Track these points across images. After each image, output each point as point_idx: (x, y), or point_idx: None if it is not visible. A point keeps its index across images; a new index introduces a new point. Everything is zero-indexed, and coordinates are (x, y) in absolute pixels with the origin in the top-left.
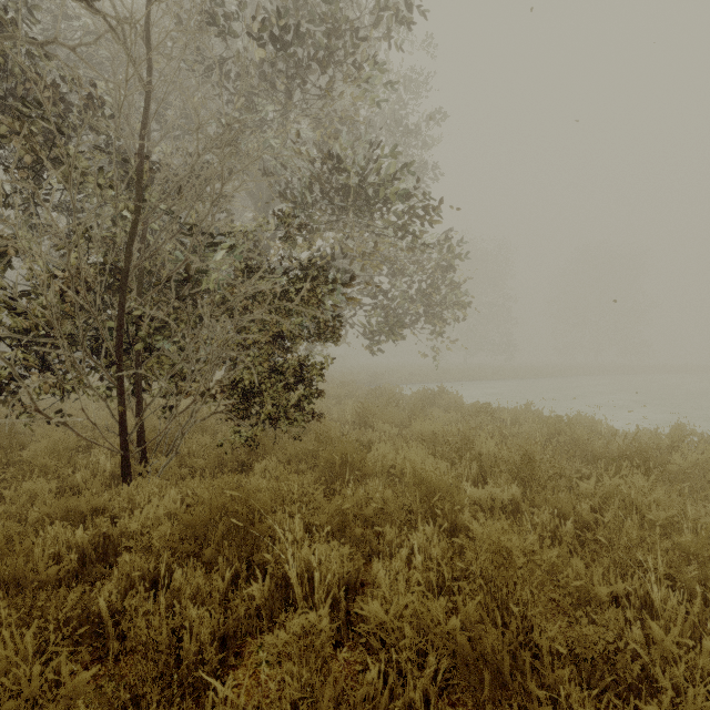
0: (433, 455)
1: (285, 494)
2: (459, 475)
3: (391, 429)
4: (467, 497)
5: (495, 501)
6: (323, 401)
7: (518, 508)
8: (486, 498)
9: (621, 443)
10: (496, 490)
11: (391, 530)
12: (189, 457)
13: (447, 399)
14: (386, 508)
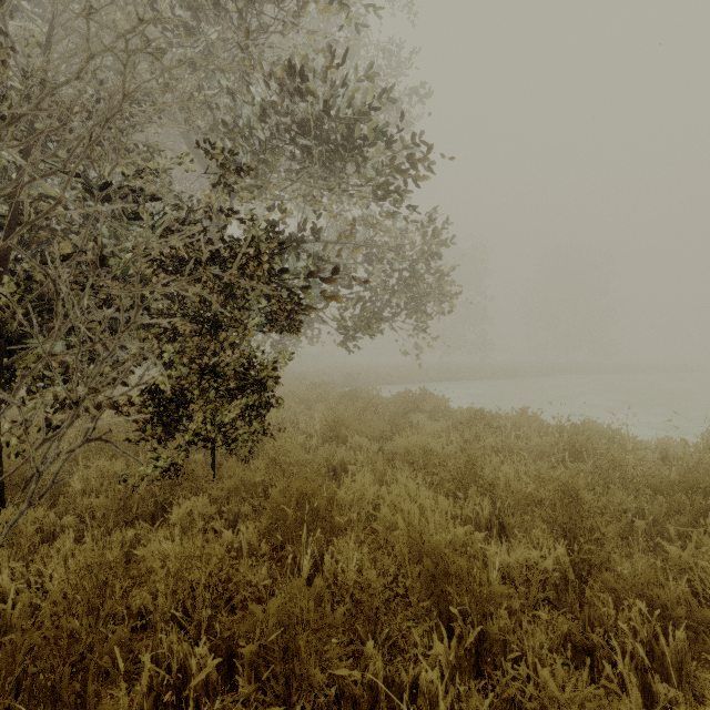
0: (425, 482)
1: (197, 578)
2: (467, 517)
3: (369, 445)
4: (495, 573)
5: (531, 571)
6: (289, 406)
7: (565, 580)
8: (518, 567)
9: (648, 457)
10: (533, 555)
11: (375, 656)
12: (84, 495)
13: (432, 403)
14: (366, 600)
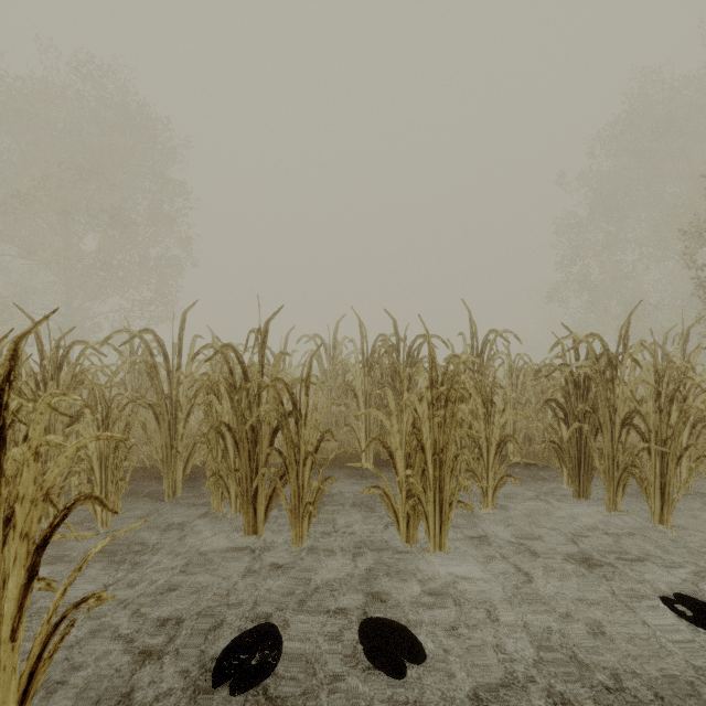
0: None
1: None
2: None
3: None
4: None
5: None
6: None
7: None
8: None
9: None
10: None
11: None
12: None
13: None
14: None
